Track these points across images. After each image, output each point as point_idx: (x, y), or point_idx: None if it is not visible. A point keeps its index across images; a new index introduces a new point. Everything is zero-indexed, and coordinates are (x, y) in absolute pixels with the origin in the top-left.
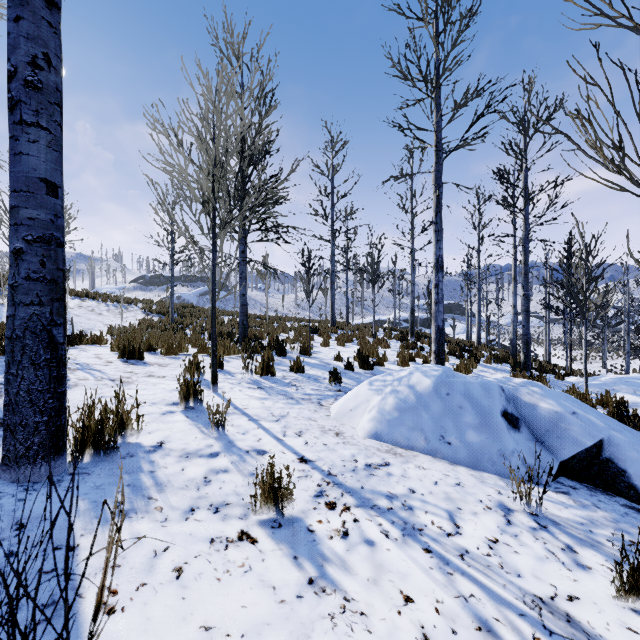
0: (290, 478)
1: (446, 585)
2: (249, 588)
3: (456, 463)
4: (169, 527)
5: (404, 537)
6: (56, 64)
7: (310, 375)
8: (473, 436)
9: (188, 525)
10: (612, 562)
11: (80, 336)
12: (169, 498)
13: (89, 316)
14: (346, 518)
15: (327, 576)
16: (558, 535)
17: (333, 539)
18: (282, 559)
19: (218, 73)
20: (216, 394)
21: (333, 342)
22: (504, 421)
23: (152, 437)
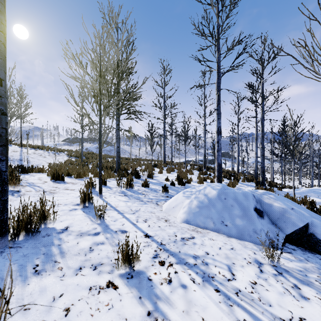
0: (138, 248)
1: (229, 313)
2: (110, 320)
3: (230, 236)
4: (65, 280)
5: (203, 282)
6: (1, 8)
7: (152, 188)
8: (239, 221)
9: (77, 278)
10: (320, 294)
11: (32, 168)
12: (67, 261)
13: (39, 158)
14: (170, 271)
15: (159, 310)
16: (289, 278)
17: (163, 285)
18: (132, 299)
19: (102, 27)
20: (101, 199)
21: (164, 171)
22: (255, 213)
23: (62, 224)
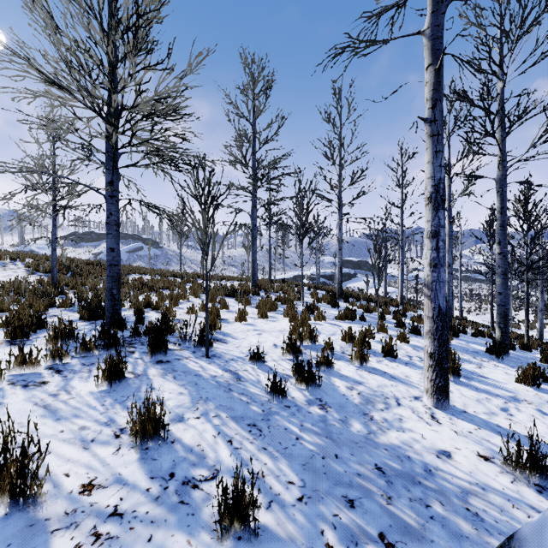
0: None
1: None
2: None
3: None
4: None
5: None
6: None
7: (179, 453)
8: None
9: None
10: None
11: None
12: None
13: None
14: None
15: None
16: None
17: None
18: None
19: None
20: None
21: (253, 310)
22: None
23: None
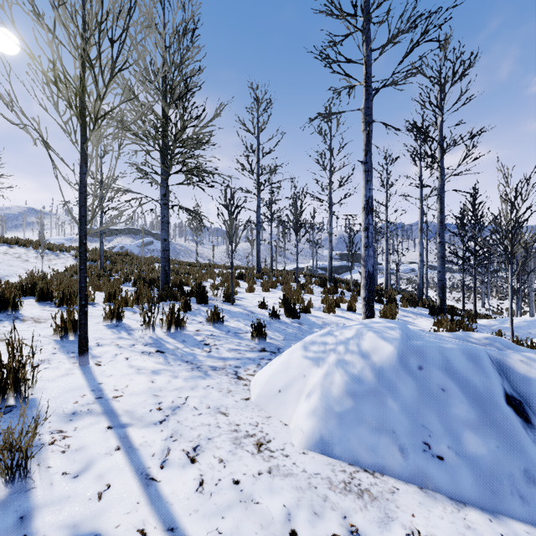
0: None
1: None
2: None
3: (460, 500)
4: None
5: None
6: None
7: (230, 328)
8: (475, 443)
9: None
10: None
11: None
12: None
13: (12, 262)
14: None
15: None
16: None
17: None
18: None
19: None
20: (82, 369)
21: (258, 288)
22: (514, 413)
23: None
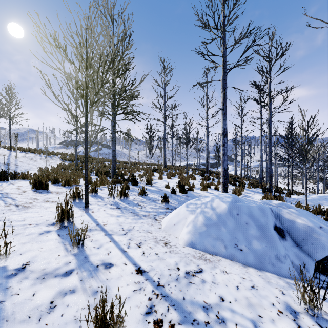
0: (121, 308)
1: None
2: None
3: (247, 265)
4: None
5: None
6: None
7: (150, 198)
8: (257, 244)
9: None
10: None
11: (14, 174)
12: None
13: (29, 162)
14: None
15: None
16: None
17: None
18: None
19: (90, 7)
20: (87, 214)
21: (165, 176)
22: (276, 233)
23: (20, 258)
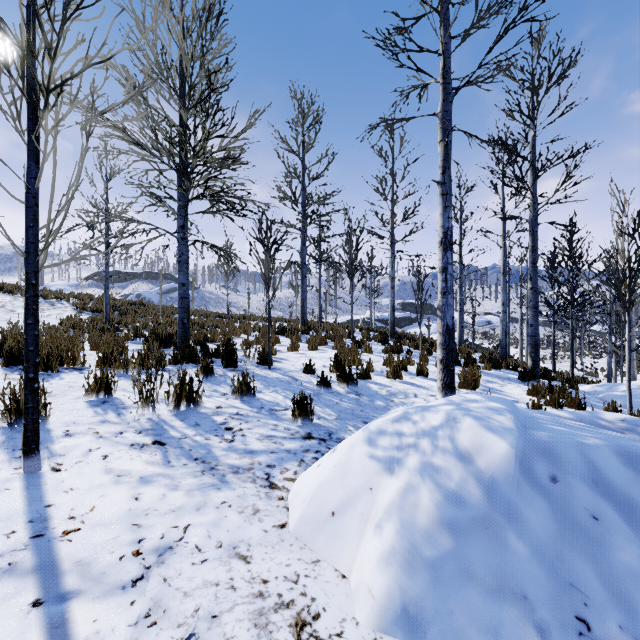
0: None
1: None
2: None
3: None
4: None
5: None
6: None
7: (264, 402)
8: None
9: None
10: None
11: None
12: None
13: None
14: None
15: None
16: None
17: None
18: None
19: None
20: (26, 480)
21: (303, 345)
22: None
23: None
